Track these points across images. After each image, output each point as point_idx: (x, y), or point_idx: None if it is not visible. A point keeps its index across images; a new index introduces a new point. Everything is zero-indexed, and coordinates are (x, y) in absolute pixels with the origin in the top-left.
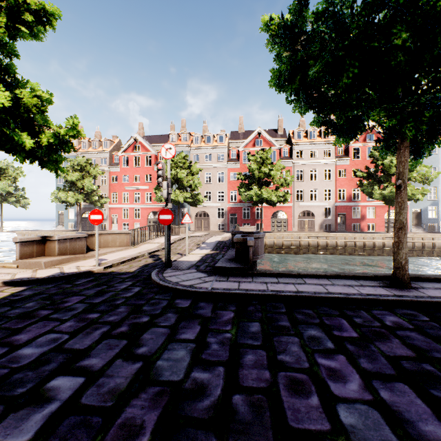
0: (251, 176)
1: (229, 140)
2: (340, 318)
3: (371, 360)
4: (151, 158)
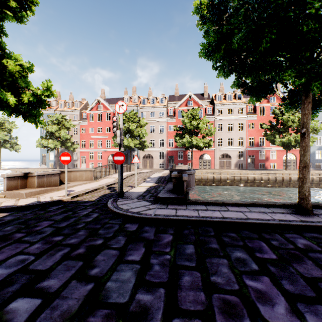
0: (184, 128)
1: (168, 101)
2: (260, 241)
3: (291, 281)
4: (110, 115)
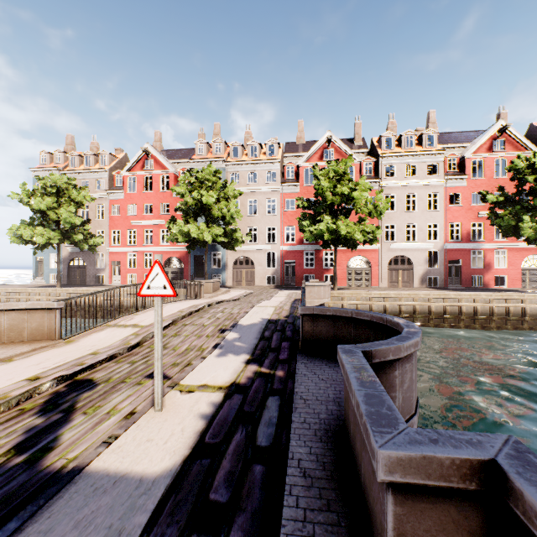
0: (318, 203)
1: (284, 153)
2: None
3: None
4: (169, 179)
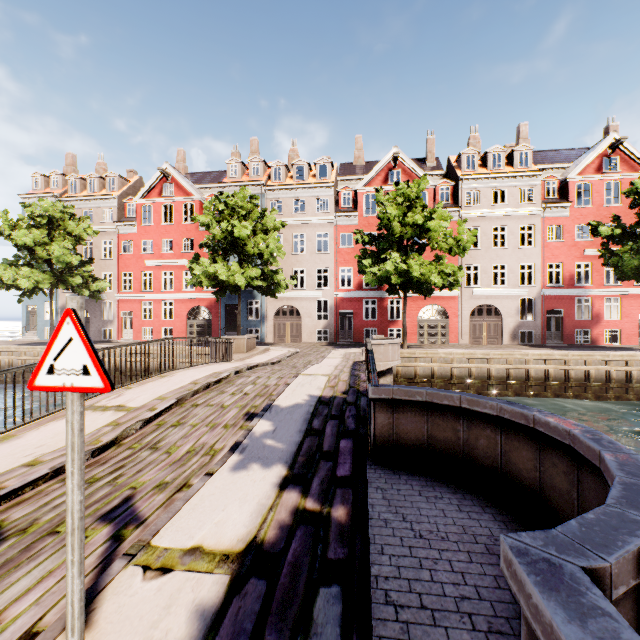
0: (382, 237)
1: (338, 176)
2: None
3: None
4: (194, 208)
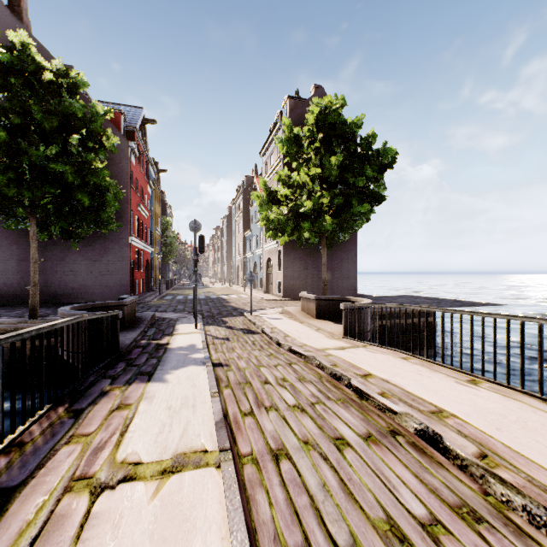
0: None
1: None
2: None
3: None
4: None
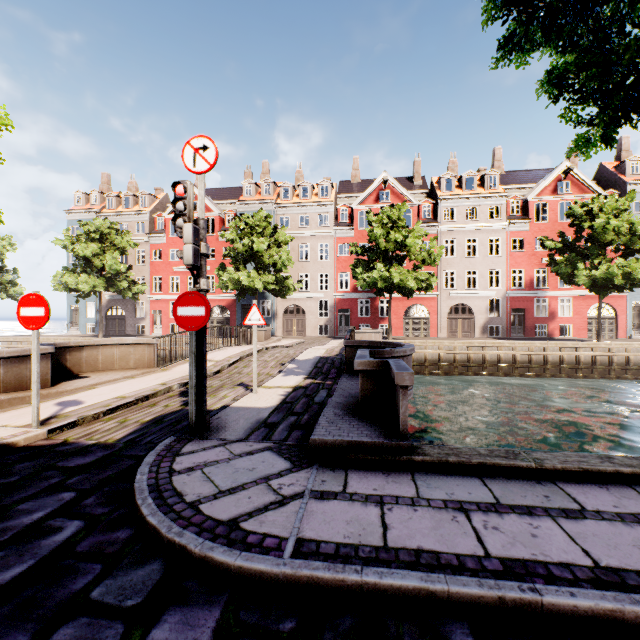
0: (372, 249)
1: (337, 194)
2: None
3: None
4: (215, 222)
